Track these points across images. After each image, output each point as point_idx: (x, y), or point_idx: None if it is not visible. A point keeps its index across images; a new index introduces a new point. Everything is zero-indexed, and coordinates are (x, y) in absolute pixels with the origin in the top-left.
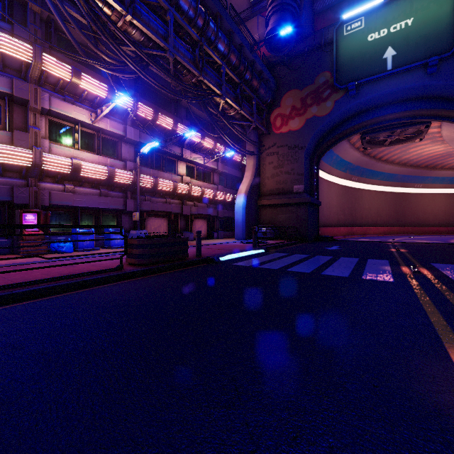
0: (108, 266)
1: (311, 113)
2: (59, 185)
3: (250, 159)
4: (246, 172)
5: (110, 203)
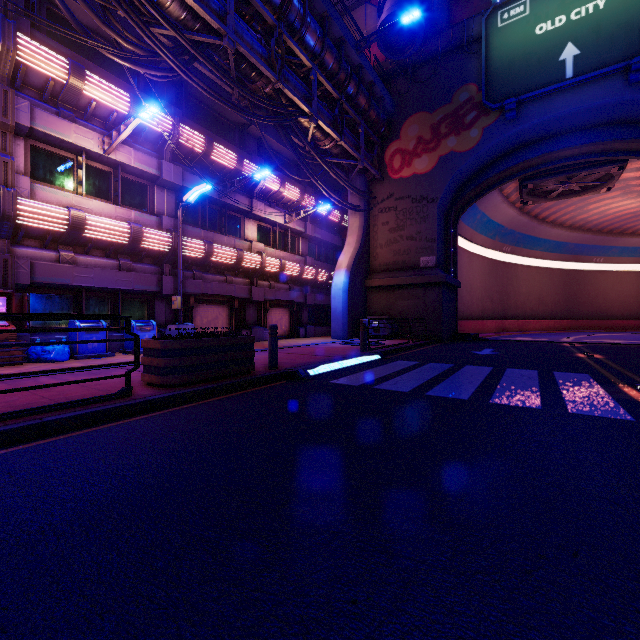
0: (110, 388)
1: (446, 147)
2: (50, 252)
3: (354, 217)
4: (348, 236)
5: (135, 281)
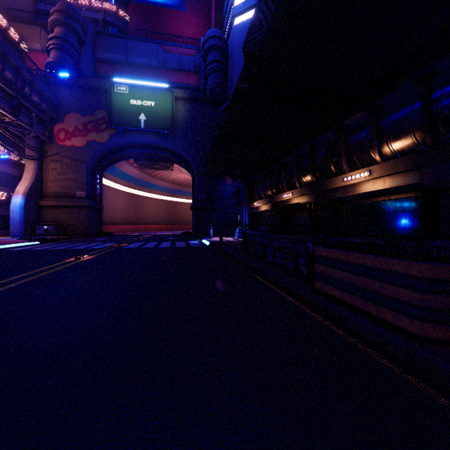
0: None
1: (91, 137)
2: None
3: (30, 162)
4: (25, 173)
5: None
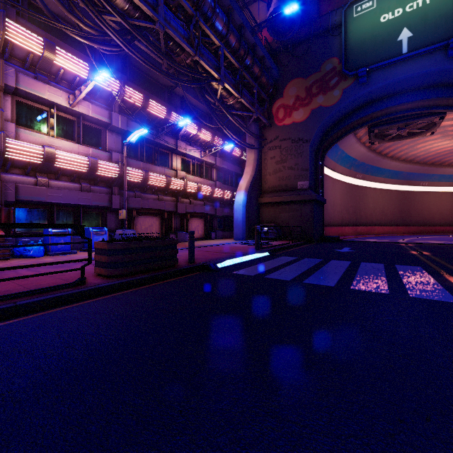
0: (70, 278)
1: (316, 103)
2: (30, 177)
3: (250, 153)
4: (246, 167)
5: (92, 199)
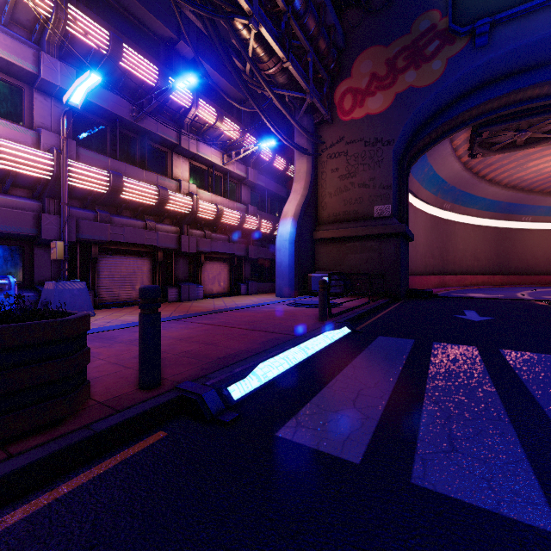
0: None
1: (404, 82)
2: None
3: (301, 162)
4: (295, 183)
5: None
